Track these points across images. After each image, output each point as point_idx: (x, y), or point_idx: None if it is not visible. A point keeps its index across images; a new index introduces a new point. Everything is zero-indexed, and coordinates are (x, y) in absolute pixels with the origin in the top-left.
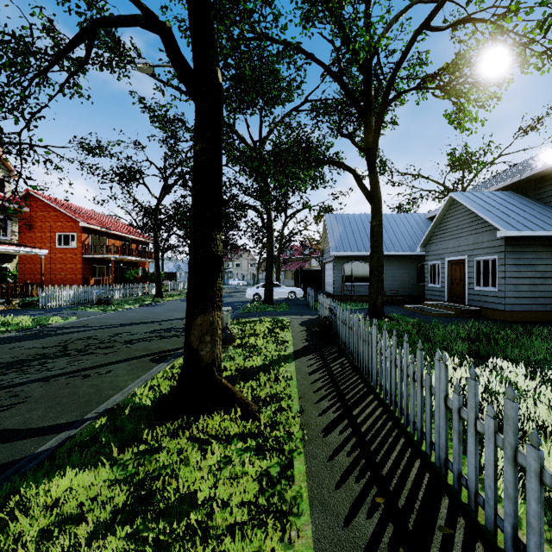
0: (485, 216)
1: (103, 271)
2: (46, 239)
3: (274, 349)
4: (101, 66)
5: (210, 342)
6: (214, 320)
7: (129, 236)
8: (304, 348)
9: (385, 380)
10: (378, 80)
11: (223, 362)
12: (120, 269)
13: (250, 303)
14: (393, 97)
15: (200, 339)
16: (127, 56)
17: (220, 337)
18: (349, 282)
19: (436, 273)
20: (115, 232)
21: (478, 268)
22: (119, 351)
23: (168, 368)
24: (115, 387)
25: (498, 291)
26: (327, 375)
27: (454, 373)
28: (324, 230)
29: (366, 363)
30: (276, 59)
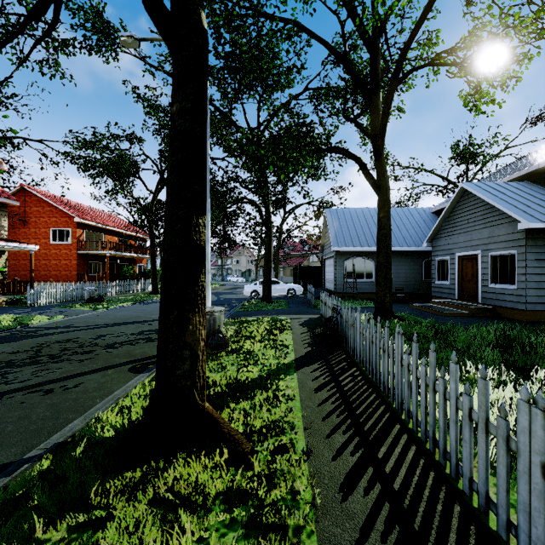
0: (502, 206)
1: (100, 267)
2: (40, 235)
3: (273, 356)
4: (89, 51)
5: (189, 358)
6: (195, 329)
7: (126, 232)
8: (307, 355)
9: (417, 407)
10: (384, 61)
11: (213, 373)
12: (116, 265)
13: (248, 300)
14: (404, 74)
15: (176, 354)
16: (115, 37)
17: (203, 351)
18: (351, 279)
19: (445, 270)
20: (111, 228)
21: (493, 264)
22: (97, 357)
23: (147, 381)
24: (78, 408)
25: (517, 289)
26: (337, 393)
27: (496, 393)
28: (325, 225)
29: (386, 379)
30: (275, 33)
